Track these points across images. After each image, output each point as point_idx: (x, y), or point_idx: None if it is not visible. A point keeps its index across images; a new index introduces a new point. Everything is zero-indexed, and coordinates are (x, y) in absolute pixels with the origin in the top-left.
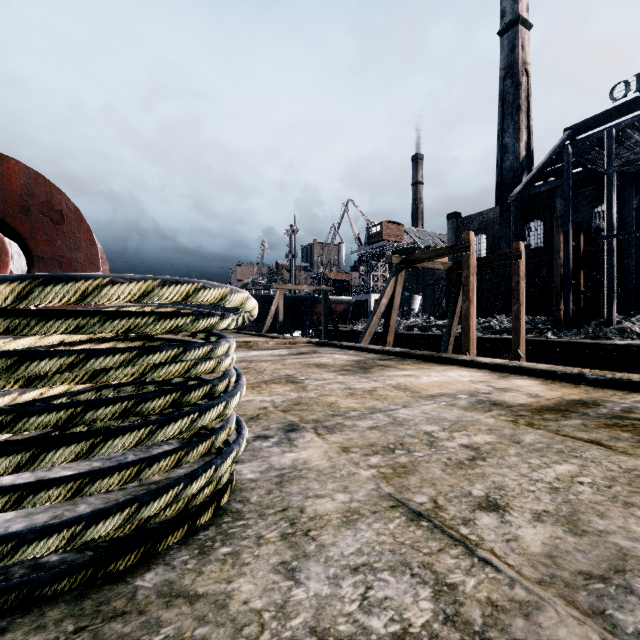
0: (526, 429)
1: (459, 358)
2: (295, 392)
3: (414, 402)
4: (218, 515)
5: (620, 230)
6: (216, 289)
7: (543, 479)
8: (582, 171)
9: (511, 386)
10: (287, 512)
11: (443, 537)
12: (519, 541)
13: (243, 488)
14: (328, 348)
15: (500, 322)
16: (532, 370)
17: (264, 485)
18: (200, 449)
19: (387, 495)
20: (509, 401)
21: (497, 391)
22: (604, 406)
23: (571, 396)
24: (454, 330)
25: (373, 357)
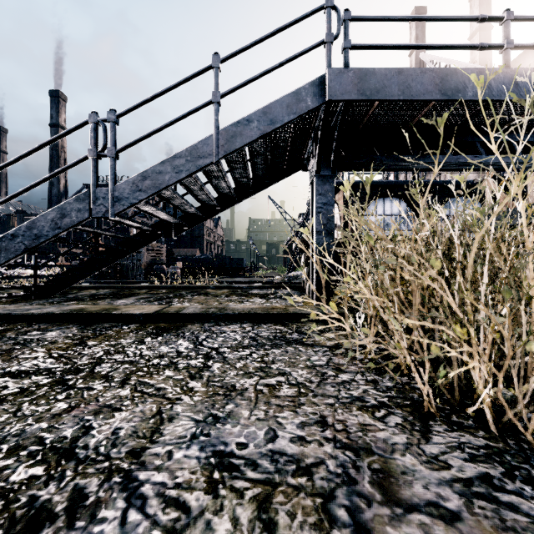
0: None
1: None
2: None
3: None
4: None
5: None
6: None
7: None
8: None
9: None
10: None
11: None
12: None
13: None
14: None
15: None
16: None
17: None
18: None
19: None
20: None
21: None
22: None
23: None
24: None
25: None
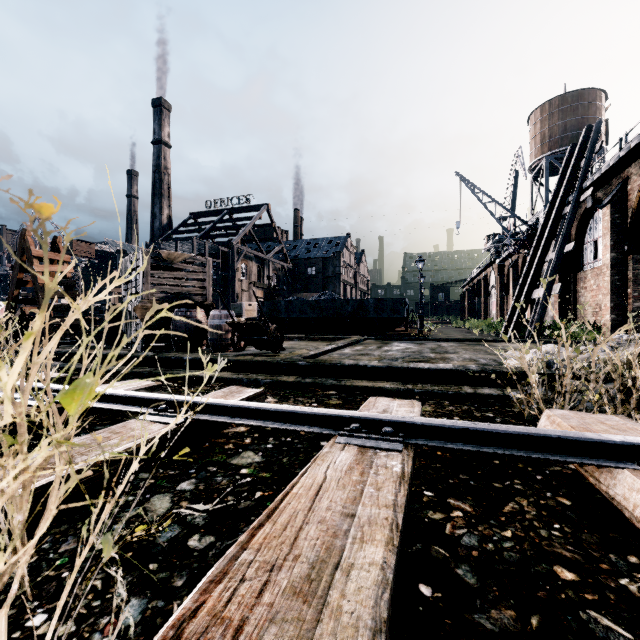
0: None
1: None
2: None
3: None
4: None
5: None
6: None
7: None
8: None
9: None
10: None
11: None
12: None
13: None
14: None
15: None
16: None
17: None
18: None
19: None
20: None
21: None
22: None
23: None
24: None
25: None
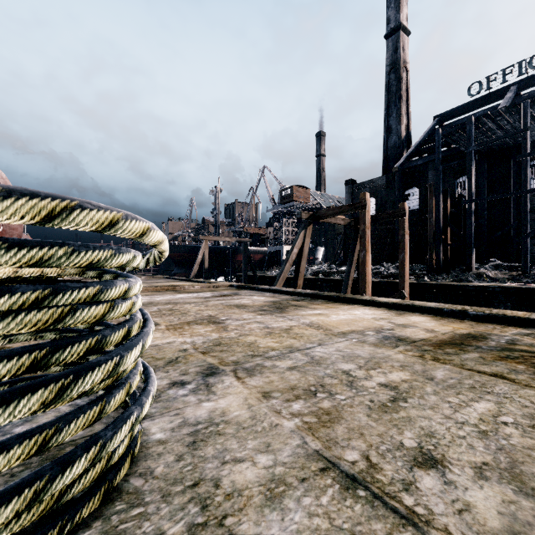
0: (434, 364)
1: (361, 298)
2: (216, 332)
3: (328, 340)
4: (109, 500)
5: (476, 197)
6: (101, 211)
7: (468, 421)
8: (448, 149)
9: (409, 322)
10: (198, 488)
11: (387, 513)
12: (472, 511)
13: (148, 454)
14: (247, 291)
15: (387, 269)
16: (423, 308)
17: (174, 448)
18: (81, 421)
19: (315, 453)
20: (411, 336)
21: (398, 327)
22: (491, 339)
23: (461, 330)
24: (352, 275)
25: (287, 298)
